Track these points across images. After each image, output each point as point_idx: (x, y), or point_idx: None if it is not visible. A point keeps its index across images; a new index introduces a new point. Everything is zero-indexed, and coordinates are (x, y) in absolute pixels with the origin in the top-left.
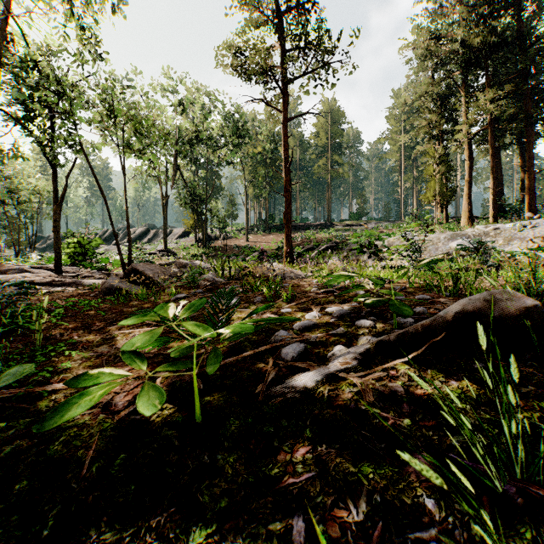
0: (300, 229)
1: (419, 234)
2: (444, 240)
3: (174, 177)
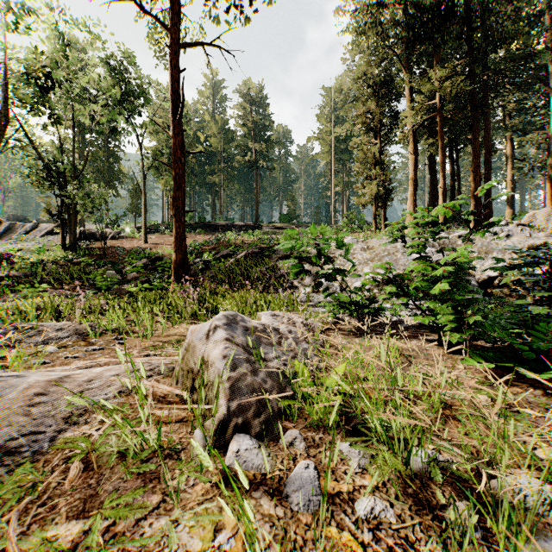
0: (221, 230)
1: (364, 240)
2: (404, 248)
3: (2, 133)
